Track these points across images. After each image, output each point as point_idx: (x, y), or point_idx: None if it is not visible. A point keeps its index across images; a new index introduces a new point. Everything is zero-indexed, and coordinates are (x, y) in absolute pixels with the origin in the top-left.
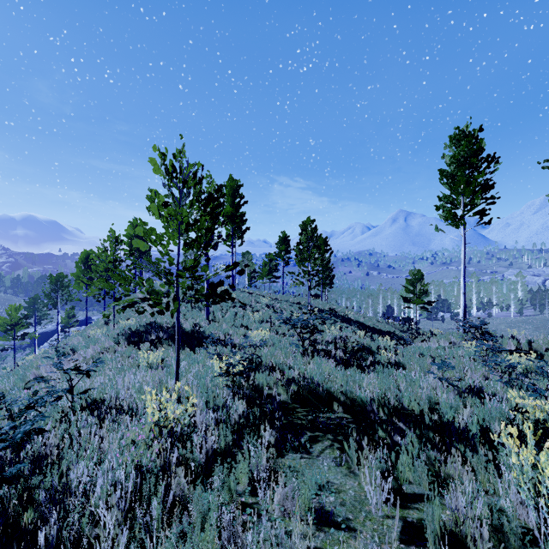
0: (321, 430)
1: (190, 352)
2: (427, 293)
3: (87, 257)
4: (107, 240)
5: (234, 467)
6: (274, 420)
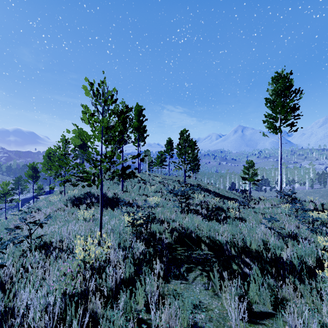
0: (194, 262)
1: (111, 211)
2: (257, 175)
3: (50, 153)
4: (60, 141)
5: (135, 290)
6: (163, 256)
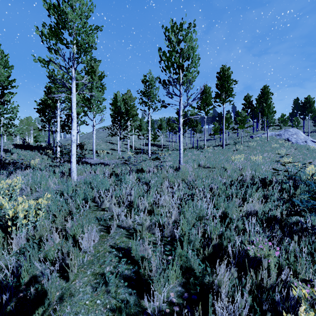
0: None
1: None
2: None
3: None
4: None
5: None
6: None
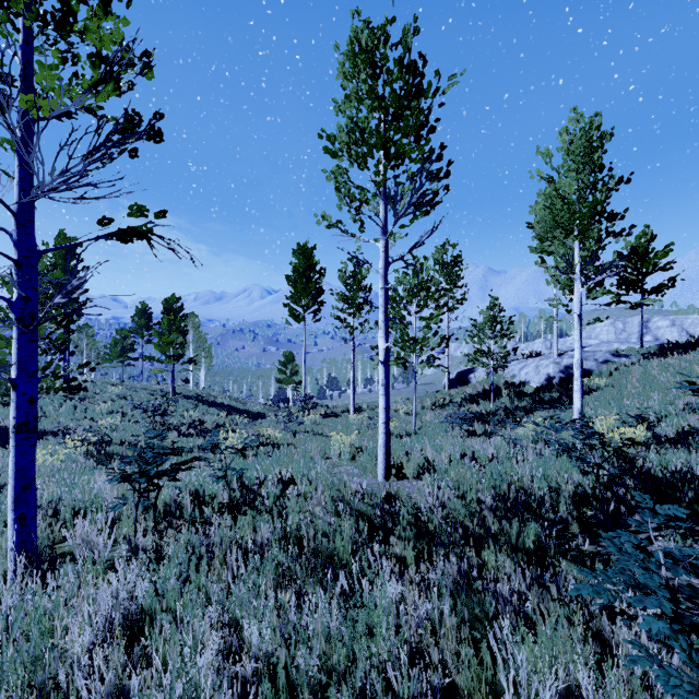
0: None
1: None
2: (297, 374)
3: None
4: None
5: None
6: None
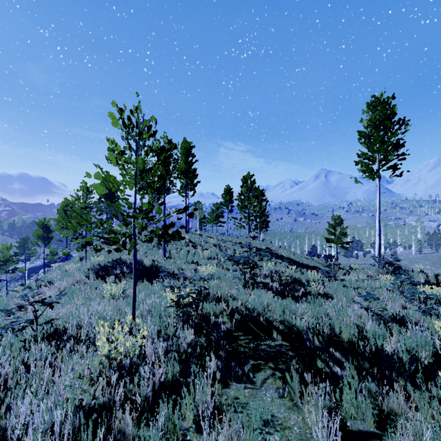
0: (262, 358)
1: (148, 285)
2: (346, 235)
3: (66, 205)
4: (80, 190)
5: (180, 398)
6: (220, 348)
